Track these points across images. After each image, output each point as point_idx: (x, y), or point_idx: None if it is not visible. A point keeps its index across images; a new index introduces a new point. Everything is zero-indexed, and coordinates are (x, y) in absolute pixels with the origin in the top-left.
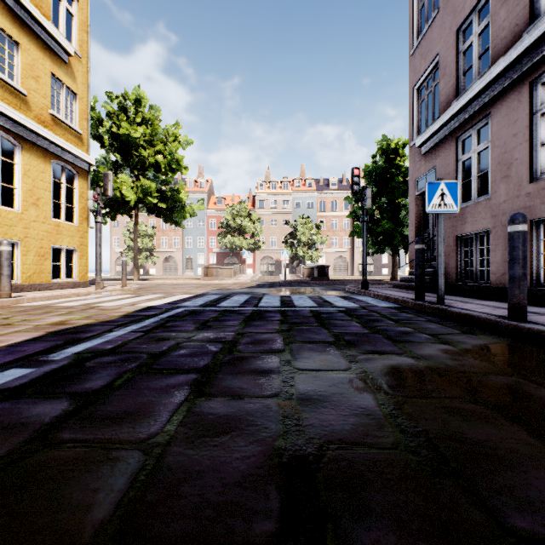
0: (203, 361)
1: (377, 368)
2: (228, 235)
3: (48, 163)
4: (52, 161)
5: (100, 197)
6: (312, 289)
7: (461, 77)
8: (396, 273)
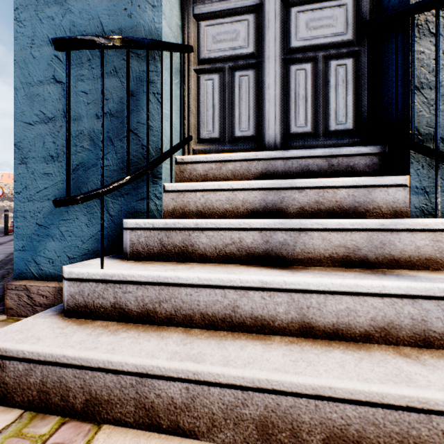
0: None
1: None
2: (7, 201)
3: None
4: None
5: None
6: None
7: None
8: None
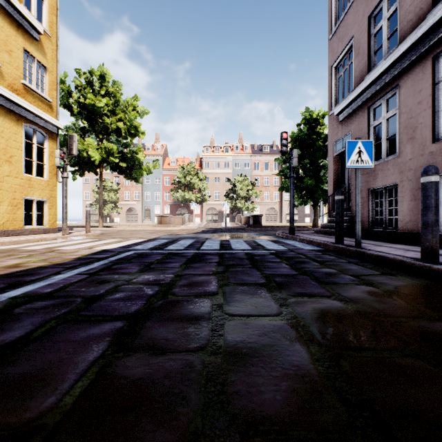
0: (136, 306)
1: (308, 312)
2: (180, 190)
3: (20, 126)
4: (24, 124)
5: (66, 155)
6: (247, 235)
7: (373, 56)
8: (317, 221)
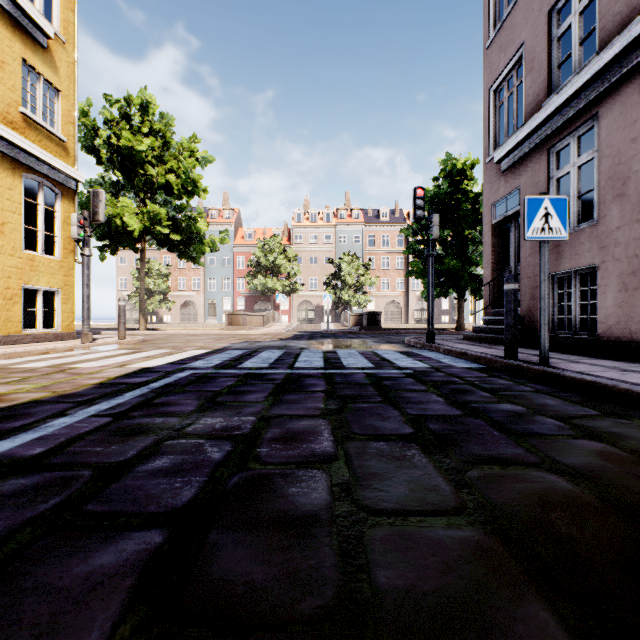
0: (190, 488)
1: (514, 505)
2: (259, 275)
3: (17, 178)
4: (24, 175)
5: (88, 222)
6: (362, 342)
7: (555, 71)
8: (462, 321)
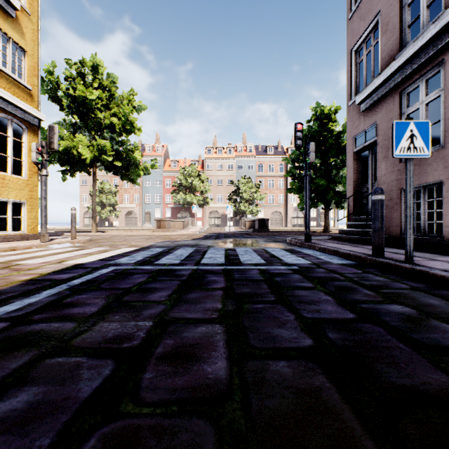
0: None
1: None
2: (181, 192)
3: None
4: None
5: (46, 150)
6: (255, 241)
7: (406, 30)
8: (328, 226)
